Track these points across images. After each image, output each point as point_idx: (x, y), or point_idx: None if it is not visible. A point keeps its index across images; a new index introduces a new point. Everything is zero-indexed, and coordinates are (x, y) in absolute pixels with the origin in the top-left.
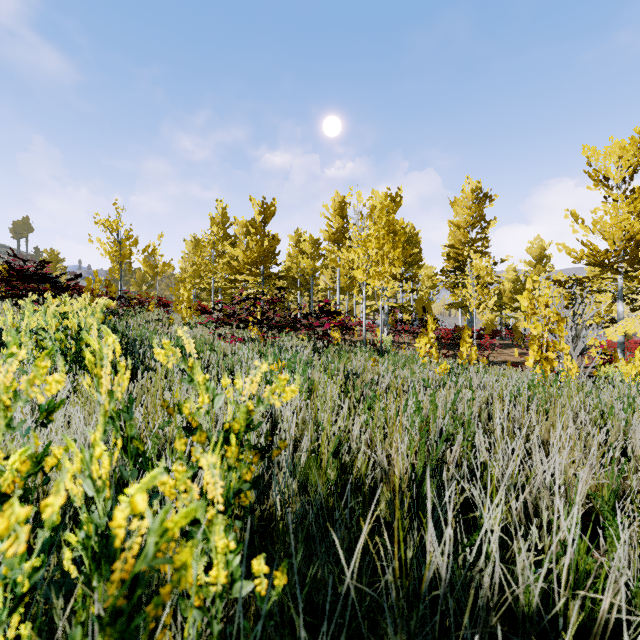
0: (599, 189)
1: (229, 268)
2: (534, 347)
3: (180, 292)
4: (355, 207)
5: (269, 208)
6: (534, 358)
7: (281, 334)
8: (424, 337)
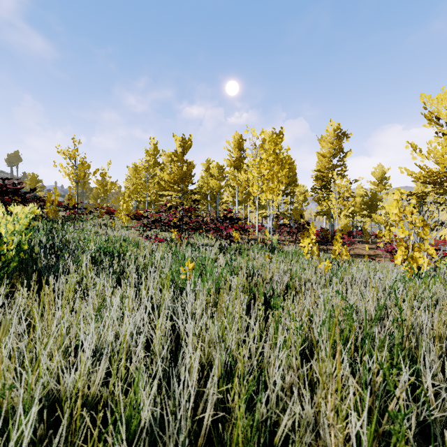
0: (432, 126)
1: (159, 186)
2: (402, 248)
3: (120, 203)
4: (250, 140)
5: (187, 142)
6: (402, 257)
7: (195, 234)
8: (307, 238)
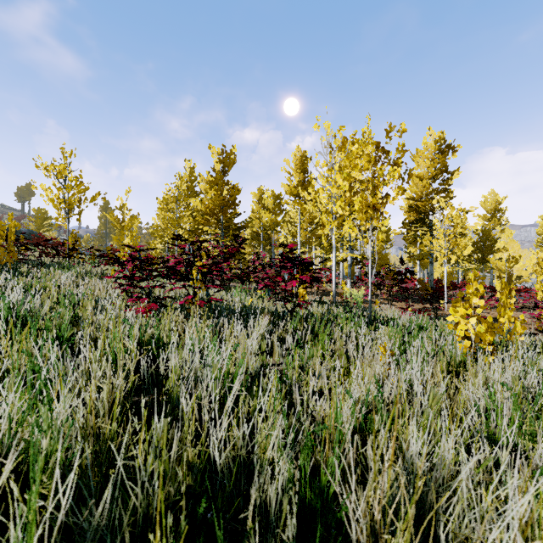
0: None
1: (194, 222)
2: None
3: (126, 241)
4: (323, 140)
5: (229, 157)
6: None
7: (237, 289)
8: (462, 304)
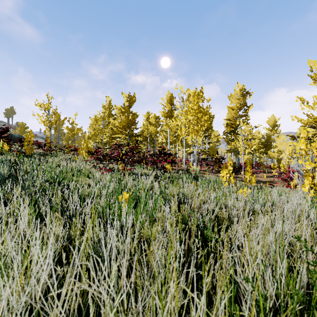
0: (316, 85)
1: (112, 131)
2: (310, 177)
3: (82, 143)
4: (179, 95)
5: (132, 98)
6: (309, 185)
7: (137, 166)
8: (225, 169)
